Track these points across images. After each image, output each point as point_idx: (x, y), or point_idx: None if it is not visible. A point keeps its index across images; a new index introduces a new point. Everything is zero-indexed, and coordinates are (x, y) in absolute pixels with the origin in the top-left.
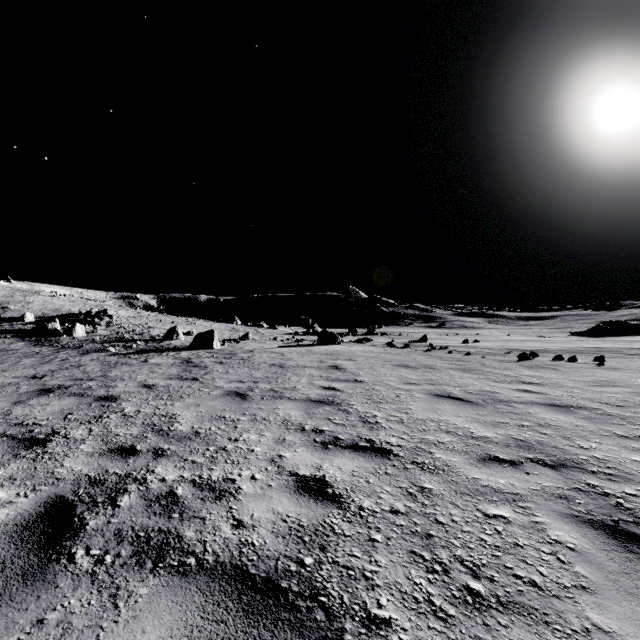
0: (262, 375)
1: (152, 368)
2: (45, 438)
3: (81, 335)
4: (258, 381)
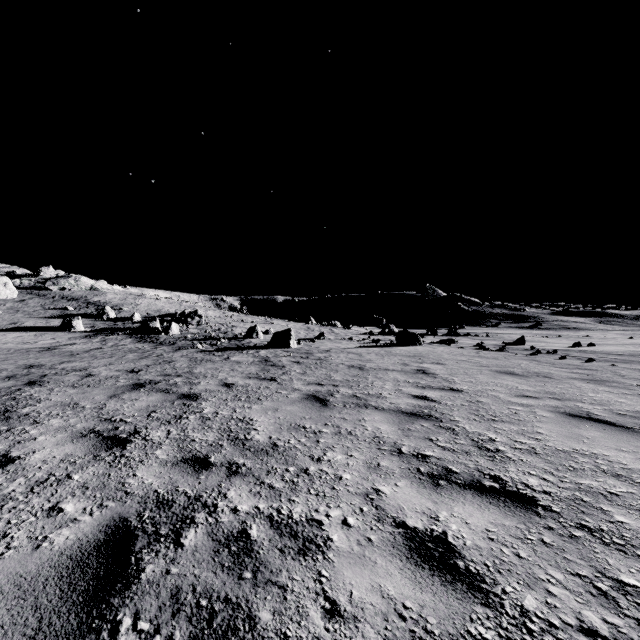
0: (341, 378)
1: (233, 366)
2: (126, 438)
3: (176, 333)
4: (338, 384)
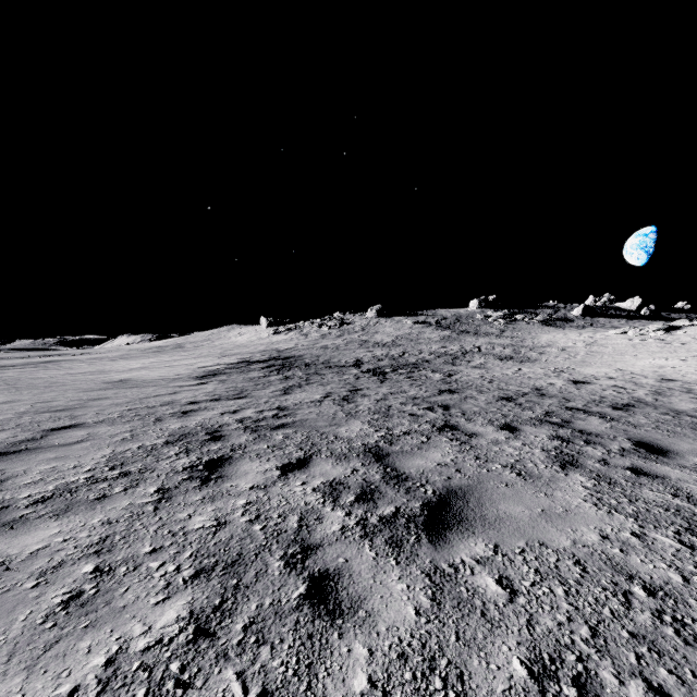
0: None
1: None
2: (182, 412)
3: None
4: None
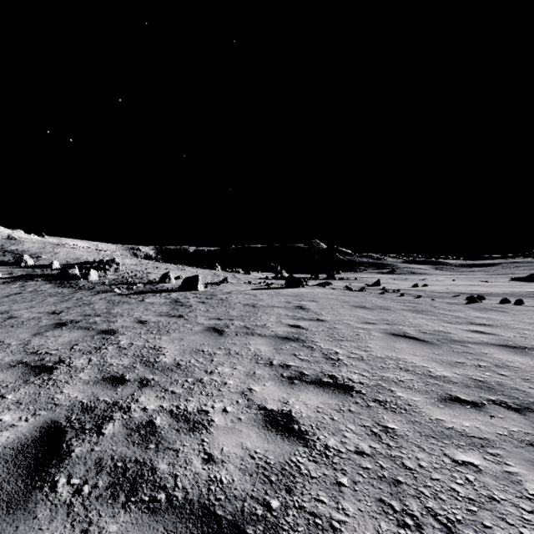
0: (237, 313)
1: (147, 306)
2: (52, 366)
3: (94, 279)
4: (233, 319)
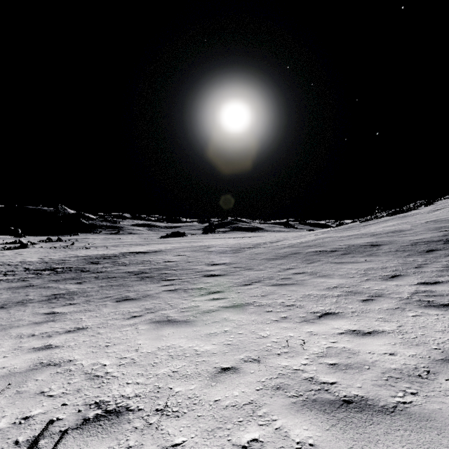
0: None
1: None
2: None
3: None
4: None
